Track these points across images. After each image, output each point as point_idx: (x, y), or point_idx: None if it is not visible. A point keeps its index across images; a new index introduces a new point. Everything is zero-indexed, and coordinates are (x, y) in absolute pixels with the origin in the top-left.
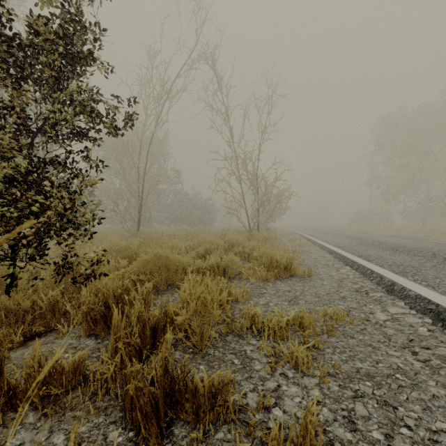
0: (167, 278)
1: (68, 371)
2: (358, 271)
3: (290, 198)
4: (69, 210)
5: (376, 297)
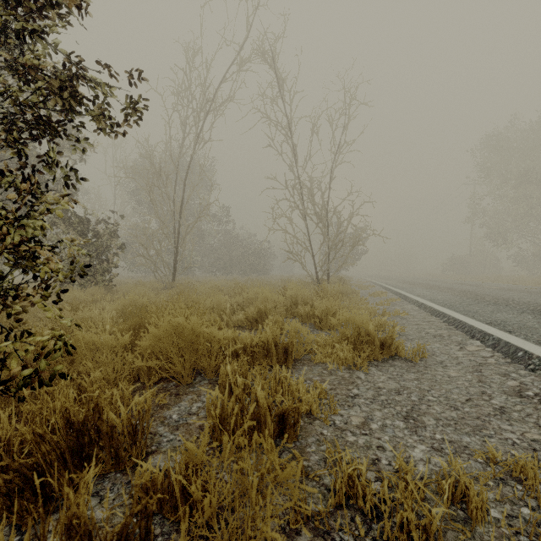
0: (194, 364)
1: None
2: (498, 350)
3: (367, 239)
4: None
5: None
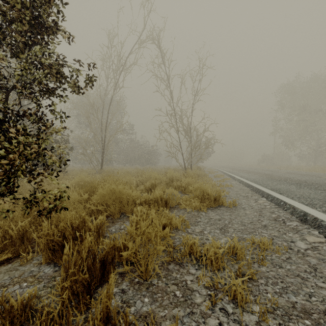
0: (120, 208)
1: (17, 309)
2: (273, 202)
3: (214, 144)
4: (34, 154)
5: (293, 226)
